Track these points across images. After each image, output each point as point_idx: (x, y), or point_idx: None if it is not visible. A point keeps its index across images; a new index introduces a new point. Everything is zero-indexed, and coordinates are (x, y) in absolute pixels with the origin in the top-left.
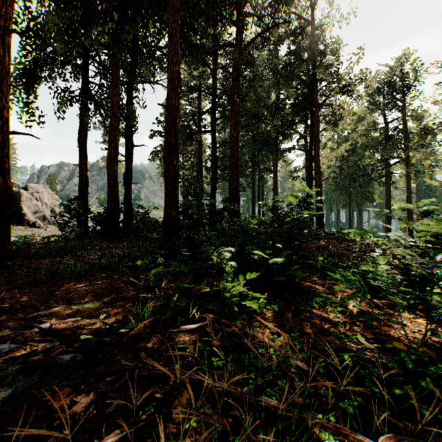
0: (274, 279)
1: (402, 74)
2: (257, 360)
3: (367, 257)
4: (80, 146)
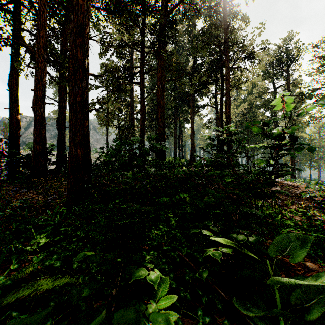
0: None
1: (288, 51)
2: None
3: (324, 207)
4: (11, 90)
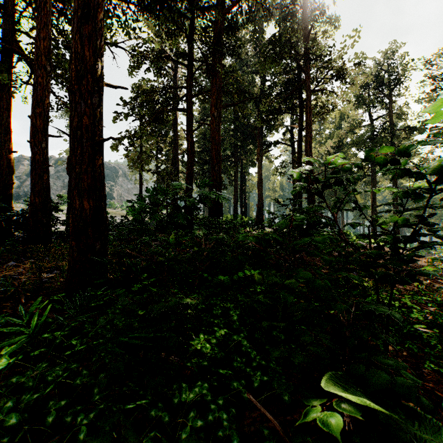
0: None
1: (389, 69)
2: None
3: None
4: None
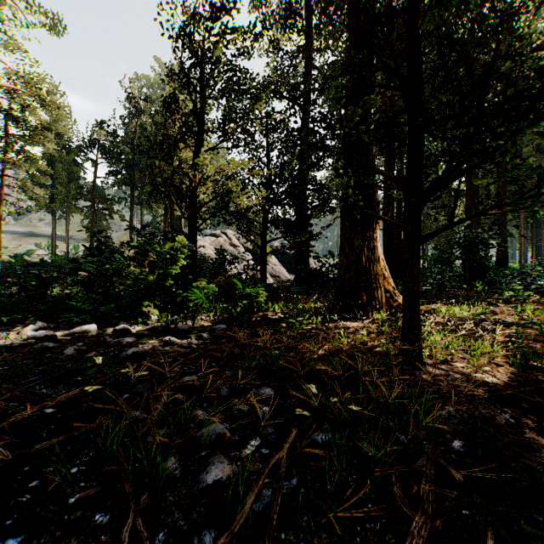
0: (537, 290)
1: None
2: (529, 297)
3: None
4: None
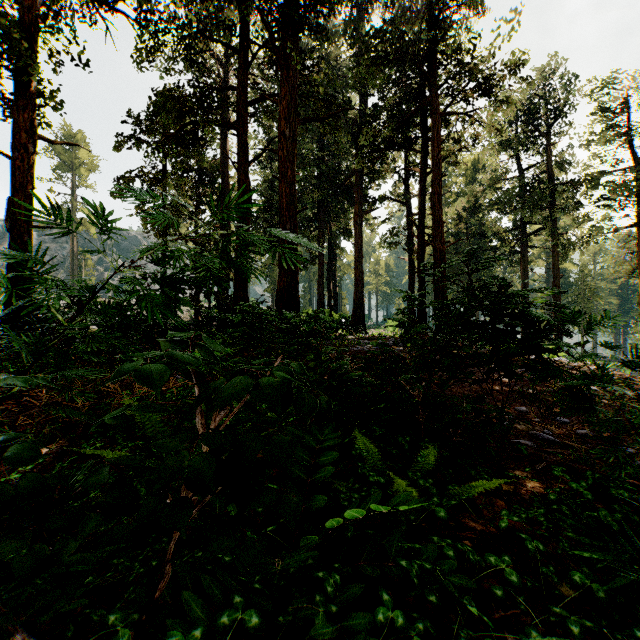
0: None
1: (549, 94)
2: None
3: None
4: None
